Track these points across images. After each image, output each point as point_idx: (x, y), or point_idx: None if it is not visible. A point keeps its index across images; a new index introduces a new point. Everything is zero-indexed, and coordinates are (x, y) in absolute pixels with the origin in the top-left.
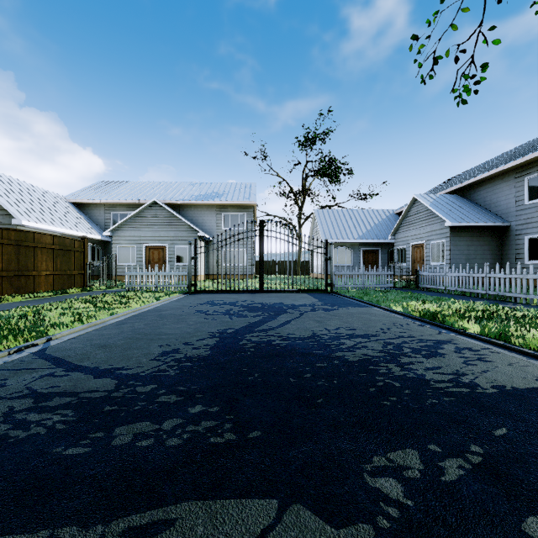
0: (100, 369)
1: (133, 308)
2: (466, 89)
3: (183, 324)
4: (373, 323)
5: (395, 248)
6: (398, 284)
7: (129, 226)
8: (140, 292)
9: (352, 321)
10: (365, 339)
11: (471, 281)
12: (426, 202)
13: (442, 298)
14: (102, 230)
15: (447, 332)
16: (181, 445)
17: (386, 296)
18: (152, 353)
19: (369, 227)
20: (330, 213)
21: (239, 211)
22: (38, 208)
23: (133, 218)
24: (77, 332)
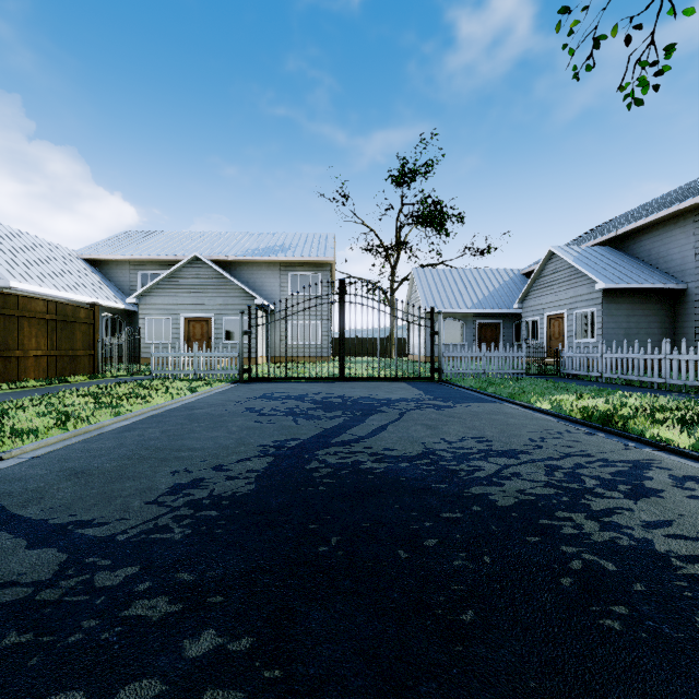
0: (48, 525)
1: (153, 405)
2: (644, 82)
3: (221, 430)
4: (515, 429)
5: (523, 320)
6: (530, 369)
7: (161, 290)
8: (171, 381)
9: (481, 426)
10: (511, 459)
11: (641, 365)
12: (568, 256)
13: (603, 389)
14: (126, 296)
15: (638, 446)
16: None
17: (519, 386)
18: (155, 488)
19: (487, 292)
20: (434, 273)
21: (312, 270)
22: (35, 266)
23: (166, 280)
24: (52, 445)
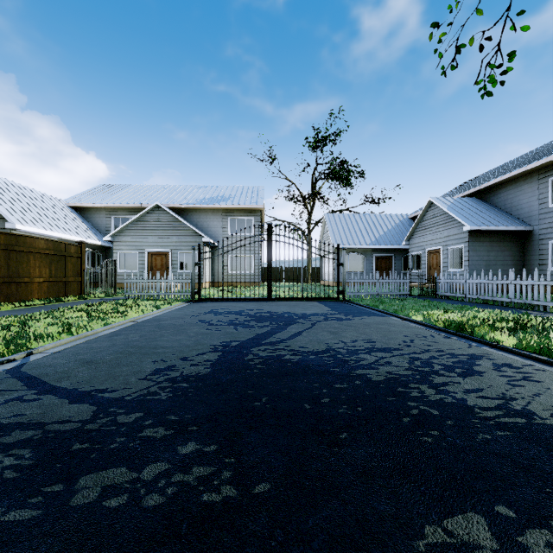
0: (79, 391)
1: (130, 318)
2: (492, 80)
3: (183, 335)
4: (394, 334)
5: (410, 254)
6: (413, 292)
7: (130, 231)
8: (140, 301)
9: (370, 332)
10: (387, 353)
11: (494, 288)
12: (443, 205)
13: (464, 306)
14: (102, 236)
15: (478, 345)
16: (162, 507)
17: (403, 304)
18: (143, 371)
19: (382, 232)
20: (341, 217)
21: (246, 215)
22: (34, 212)
23: (134, 223)
24: (64, 345)
